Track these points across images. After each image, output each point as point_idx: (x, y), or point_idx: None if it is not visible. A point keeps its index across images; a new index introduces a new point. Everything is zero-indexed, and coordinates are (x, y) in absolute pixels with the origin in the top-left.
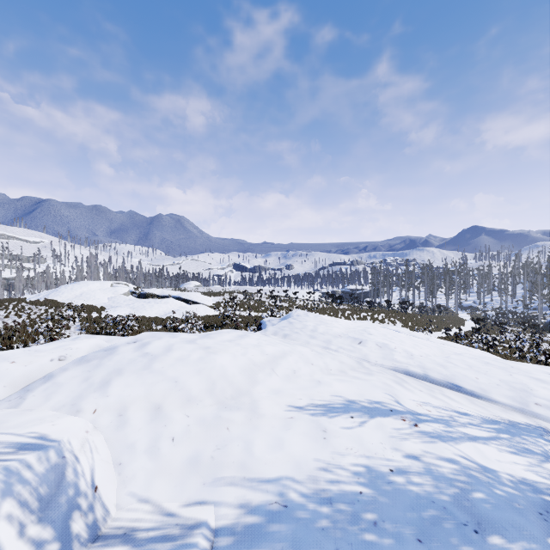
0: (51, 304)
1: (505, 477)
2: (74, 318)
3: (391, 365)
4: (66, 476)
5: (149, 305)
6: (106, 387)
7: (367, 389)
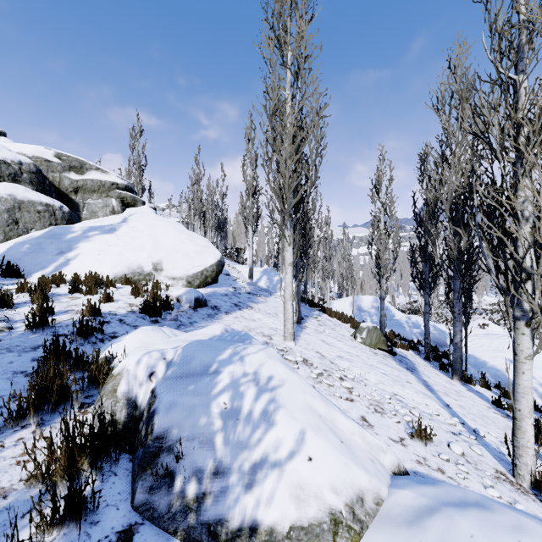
0: None
1: (506, 375)
2: None
3: None
4: None
5: None
6: (481, 339)
7: None
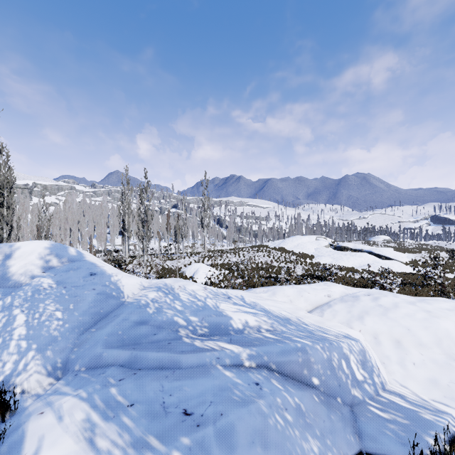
0: (282, 250)
1: None
2: (296, 261)
3: None
4: (366, 356)
5: (346, 257)
6: (361, 319)
7: None
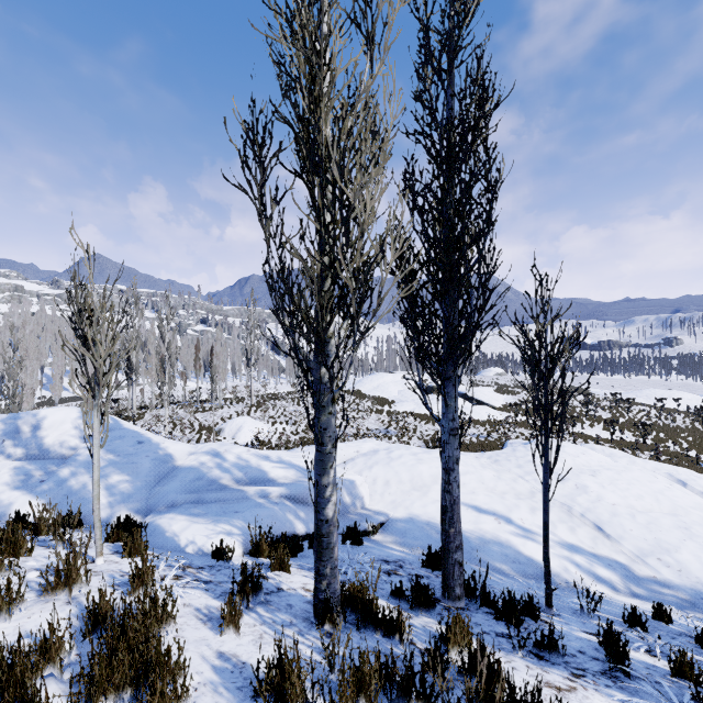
0: (357, 395)
1: (520, 551)
2: (371, 410)
3: (561, 501)
4: (356, 490)
5: (432, 402)
6: (371, 468)
7: (494, 502)
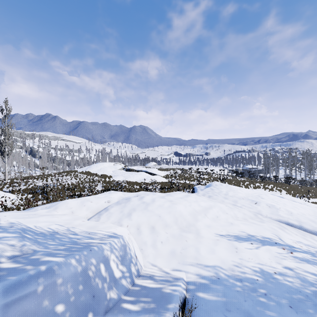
0: (88, 174)
1: None
2: (98, 181)
3: (276, 218)
4: (127, 250)
5: (132, 175)
6: (130, 216)
7: (260, 230)
